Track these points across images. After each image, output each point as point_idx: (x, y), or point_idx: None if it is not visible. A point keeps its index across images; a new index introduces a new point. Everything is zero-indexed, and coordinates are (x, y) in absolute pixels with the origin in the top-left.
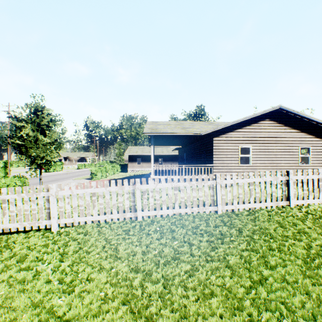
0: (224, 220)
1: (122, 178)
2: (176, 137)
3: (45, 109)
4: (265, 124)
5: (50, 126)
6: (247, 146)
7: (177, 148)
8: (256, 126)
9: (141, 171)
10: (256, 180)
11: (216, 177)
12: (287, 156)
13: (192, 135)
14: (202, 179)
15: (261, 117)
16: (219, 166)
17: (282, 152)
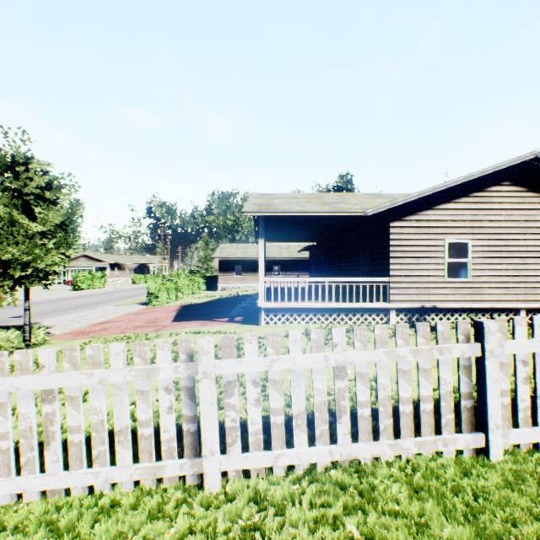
0: None
1: (204, 304)
2: (311, 223)
3: (34, 162)
4: (501, 193)
5: (47, 197)
6: (462, 240)
7: (309, 246)
8: (482, 197)
9: (242, 288)
10: None
11: (484, 333)
12: None
13: (346, 215)
14: (366, 309)
15: (492, 178)
16: (403, 283)
17: (538, 252)
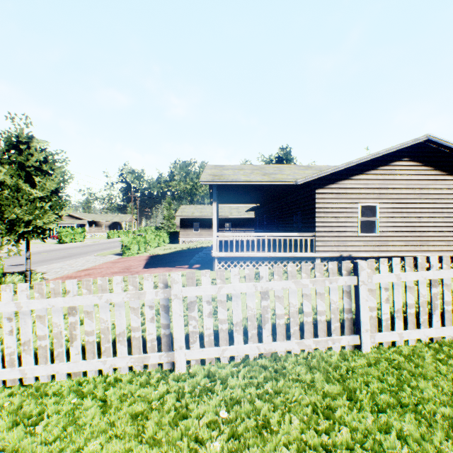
0: (390, 383)
1: (168, 254)
2: (254, 189)
3: (34, 141)
4: (402, 167)
5: (44, 169)
6: (372, 203)
7: (254, 207)
8: (387, 170)
9: (199, 242)
10: (446, 275)
11: (358, 269)
12: (439, 219)
13: (281, 184)
14: (297, 258)
15: (395, 155)
16: (326, 237)
17: (430, 213)
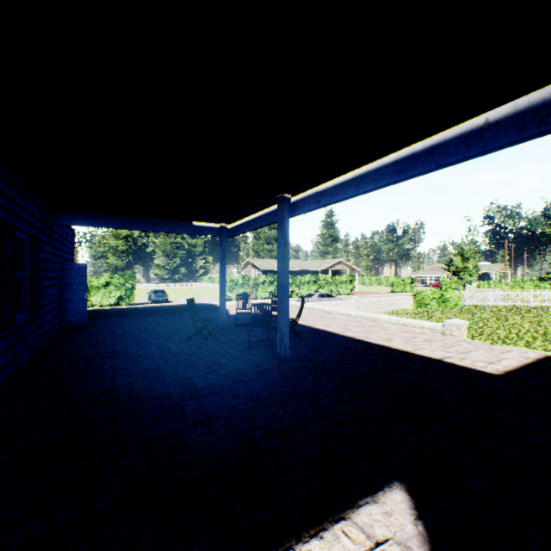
0: None
1: None
2: None
3: (468, 246)
4: None
5: (470, 255)
6: None
7: None
8: None
9: None
10: None
11: None
12: None
13: None
14: None
15: None
16: None
17: None
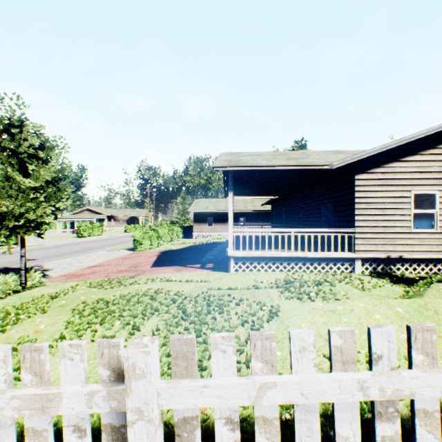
0: None
1: (180, 250)
2: (276, 177)
3: (28, 125)
4: None
5: (40, 156)
6: (429, 191)
7: (271, 200)
8: None
9: (213, 237)
10: None
11: None
12: None
13: (312, 169)
14: (331, 258)
15: None
16: (368, 233)
17: None
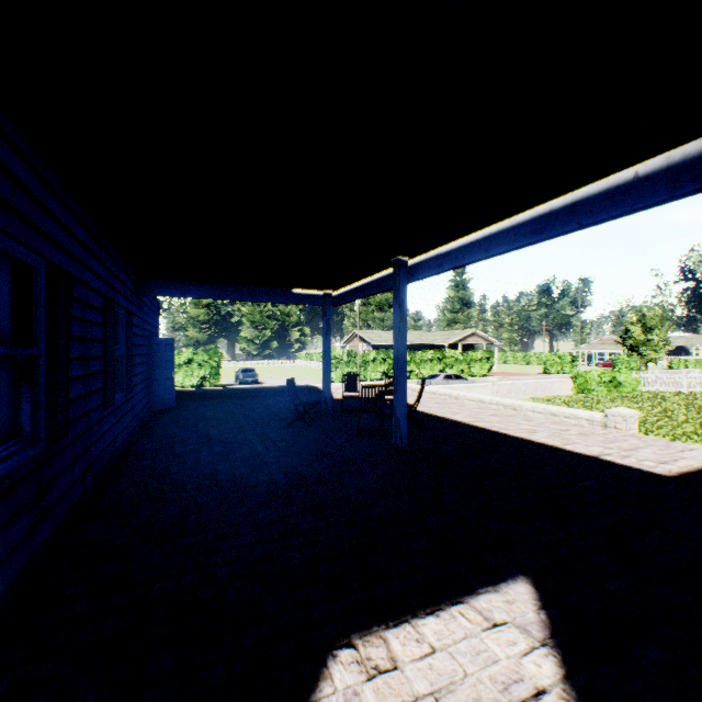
0: None
1: None
2: None
3: (651, 311)
4: None
5: (654, 324)
6: None
7: None
8: None
9: None
10: None
11: None
12: None
13: None
14: None
15: None
16: None
17: None
